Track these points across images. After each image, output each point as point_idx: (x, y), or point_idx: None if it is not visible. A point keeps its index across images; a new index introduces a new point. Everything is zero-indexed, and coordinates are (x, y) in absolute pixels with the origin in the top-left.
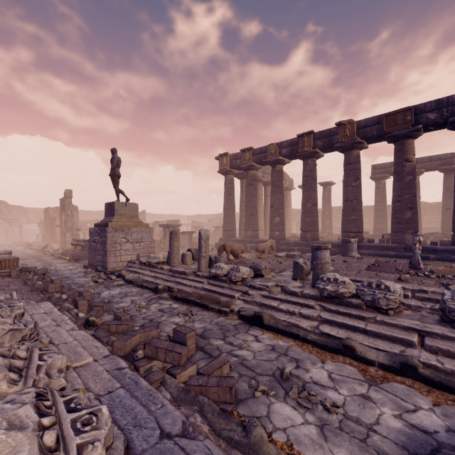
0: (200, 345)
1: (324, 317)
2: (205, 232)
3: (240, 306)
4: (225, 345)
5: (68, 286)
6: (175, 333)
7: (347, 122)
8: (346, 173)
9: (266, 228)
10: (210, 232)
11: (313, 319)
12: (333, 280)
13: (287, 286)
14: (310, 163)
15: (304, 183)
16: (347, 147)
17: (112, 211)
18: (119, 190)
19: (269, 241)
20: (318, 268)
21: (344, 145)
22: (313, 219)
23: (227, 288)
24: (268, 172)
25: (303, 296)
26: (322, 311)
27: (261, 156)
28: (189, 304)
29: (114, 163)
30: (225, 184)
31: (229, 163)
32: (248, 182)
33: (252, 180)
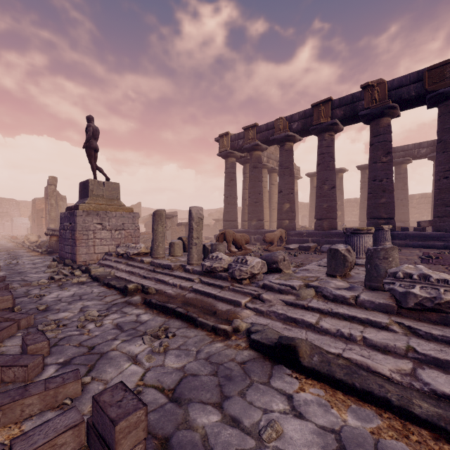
0: (163, 431)
1: (424, 352)
2: (197, 210)
3: (250, 321)
4: (223, 431)
5: (2, 285)
6: (95, 411)
7: (375, 83)
8: (374, 147)
9: (271, 220)
10: (209, 226)
11: (399, 354)
12: (418, 277)
13: (326, 286)
14: (327, 137)
15: (320, 161)
16: (375, 114)
17: (86, 191)
18: (97, 168)
19: (278, 230)
20: (379, 257)
21: (371, 112)
22: (330, 204)
23: (227, 290)
24: (273, 157)
25: (361, 304)
26: (410, 337)
27: (268, 133)
28: (167, 315)
29: (88, 133)
30: (226, 168)
31: (230, 144)
32: (252, 164)
33: (257, 162)
